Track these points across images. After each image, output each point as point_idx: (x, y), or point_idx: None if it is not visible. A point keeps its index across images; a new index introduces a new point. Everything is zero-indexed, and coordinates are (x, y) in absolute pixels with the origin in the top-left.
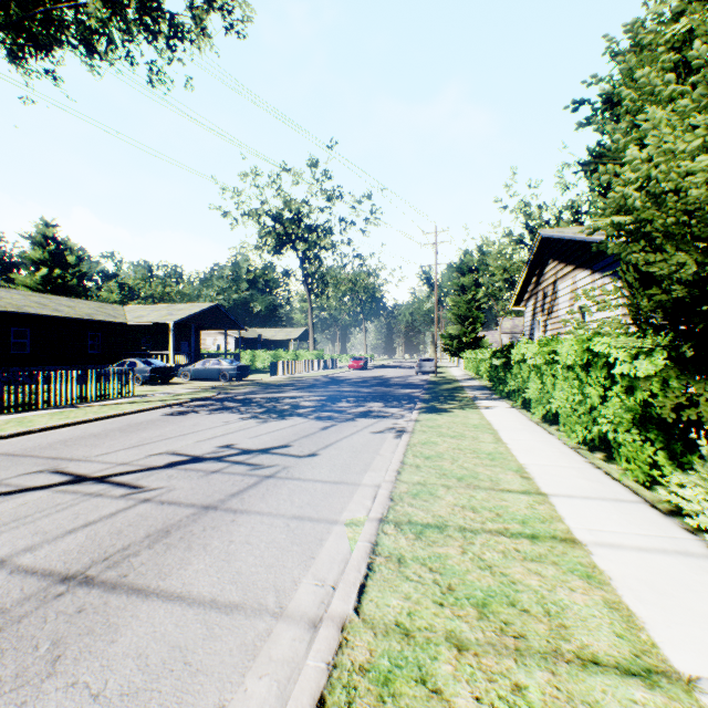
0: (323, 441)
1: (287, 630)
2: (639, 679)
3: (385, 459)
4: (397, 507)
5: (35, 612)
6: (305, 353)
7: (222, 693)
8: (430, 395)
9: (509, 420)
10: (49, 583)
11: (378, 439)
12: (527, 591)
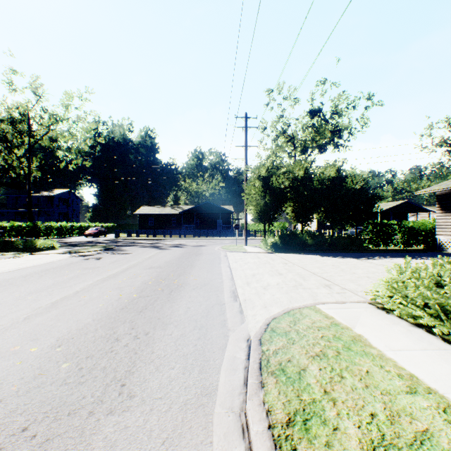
0: None
1: None
2: None
3: None
4: None
5: None
6: None
7: None
8: None
9: None
10: None
11: None
12: None
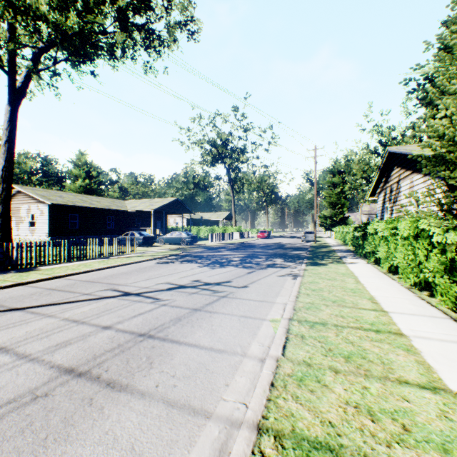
0: (249, 280)
1: (249, 361)
2: (429, 390)
3: (287, 290)
4: (298, 313)
5: (134, 346)
6: (230, 228)
7: (226, 380)
8: (312, 255)
9: (365, 271)
10: (134, 336)
11: (282, 280)
12: (372, 353)
